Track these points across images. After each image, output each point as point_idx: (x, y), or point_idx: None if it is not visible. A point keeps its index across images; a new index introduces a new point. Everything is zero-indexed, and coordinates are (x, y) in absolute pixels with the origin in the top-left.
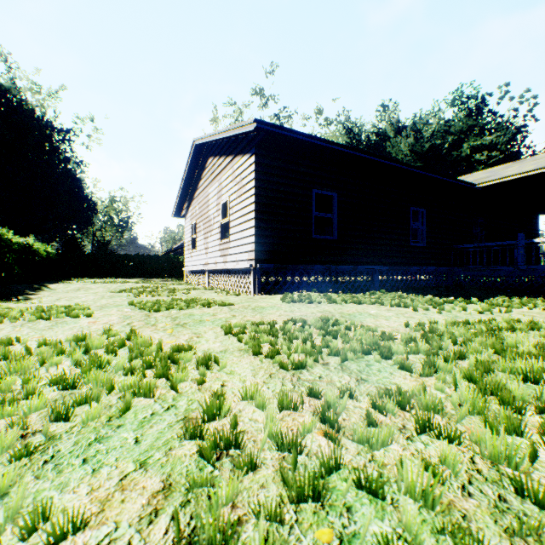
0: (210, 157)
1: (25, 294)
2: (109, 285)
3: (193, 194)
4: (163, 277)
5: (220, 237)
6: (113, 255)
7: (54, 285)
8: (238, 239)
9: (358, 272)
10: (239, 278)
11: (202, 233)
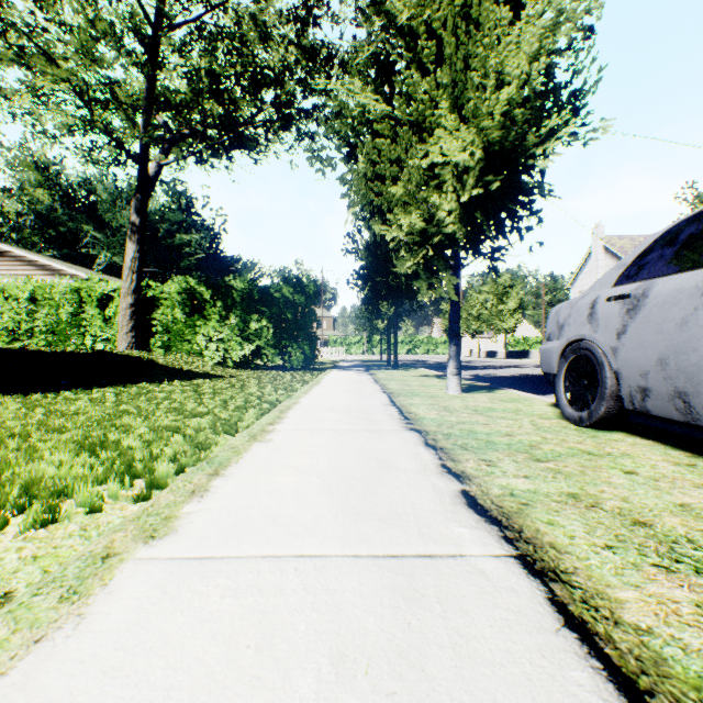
0: (7, 257)
1: None
2: None
3: None
4: None
5: None
6: None
7: None
8: None
9: None
10: None
11: None
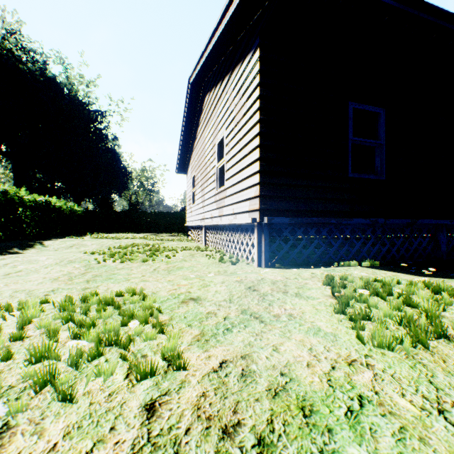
0: (206, 95)
1: (5, 252)
2: (105, 242)
3: (193, 145)
4: (175, 231)
5: (216, 185)
6: (133, 213)
7: (51, 242)
8: (235, 184)
9: (414, 229)
10: (237, 238)
11: (199, 185)
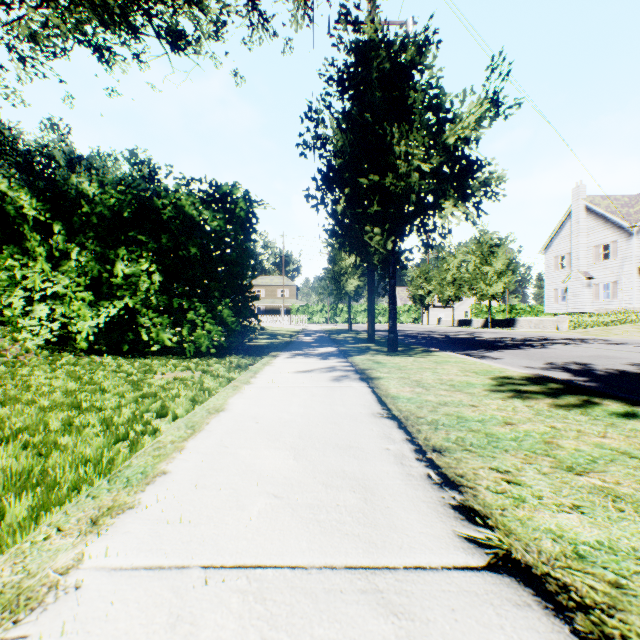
0: None
1: None
2: None
3: None
4: None
5: None
6: None
7: None
8: None
9: None
10: None
11: None
